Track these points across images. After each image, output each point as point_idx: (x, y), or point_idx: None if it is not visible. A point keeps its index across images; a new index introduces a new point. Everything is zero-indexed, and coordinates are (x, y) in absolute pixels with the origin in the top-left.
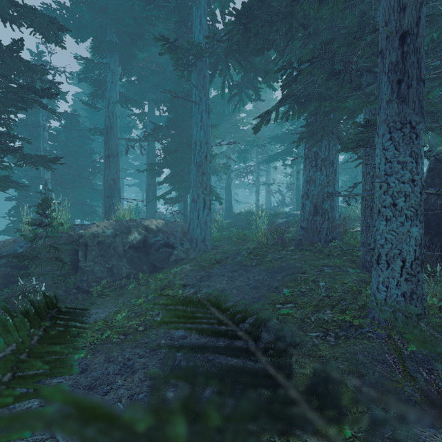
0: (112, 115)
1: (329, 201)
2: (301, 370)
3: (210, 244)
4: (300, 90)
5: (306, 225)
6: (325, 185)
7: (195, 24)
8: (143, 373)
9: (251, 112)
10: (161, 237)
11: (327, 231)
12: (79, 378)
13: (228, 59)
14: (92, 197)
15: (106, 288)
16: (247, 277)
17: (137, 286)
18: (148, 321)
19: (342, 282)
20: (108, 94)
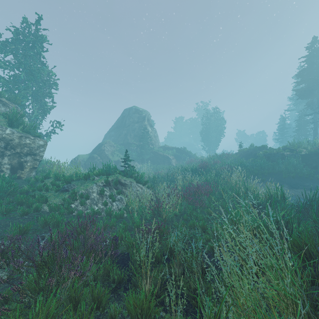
0: None
1: None
2: None
3: None
4: None
5: None
6: None
7: None
8: None
9: None
10: None
11: None
12: None
13: None
14: None
15: None
16: None
17: None
18: None
19: None
20: None
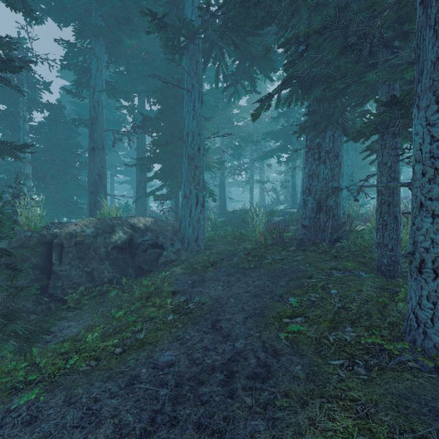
0: (97, 105)
1: (333, 197)
2: (330, 424)
3: (204, 243)
4: (306, 70)
5: (308, 223)
6: (330, 179)
7: (186, 5)
8: (111, 426)
9: (245, 108)
10: (150, 236)
11: (332, 229)
12: (21, 435)
13: (224, 39)
14: (78, 194)
15: (85, 295)
16: (246, 283)
17: (120, 293)
18: (128, 340)
19: (357, 289)
20: (93, 82)
